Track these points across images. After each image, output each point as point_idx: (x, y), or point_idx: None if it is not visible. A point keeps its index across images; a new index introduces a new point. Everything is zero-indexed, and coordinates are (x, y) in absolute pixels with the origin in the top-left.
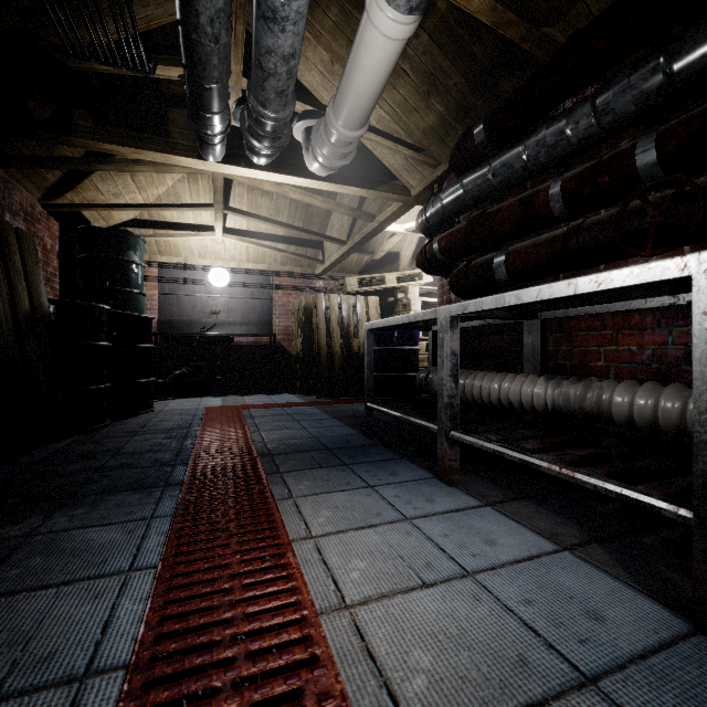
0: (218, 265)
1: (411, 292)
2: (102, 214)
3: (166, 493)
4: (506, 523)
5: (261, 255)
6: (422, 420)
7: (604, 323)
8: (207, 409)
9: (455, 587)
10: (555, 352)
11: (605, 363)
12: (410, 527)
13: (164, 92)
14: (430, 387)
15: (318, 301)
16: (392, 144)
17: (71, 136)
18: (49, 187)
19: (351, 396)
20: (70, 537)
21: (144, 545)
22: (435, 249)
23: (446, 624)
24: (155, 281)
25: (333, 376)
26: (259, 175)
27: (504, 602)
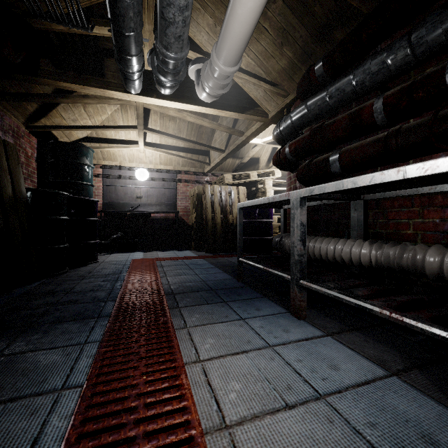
0: (141, 167)
1: (267, 183)
2: (65, 133)
3: (98, 323)
4: (344, 350)
5: (169, 160)
6: (278, 271)
7: (413, 202)
8: (133, 260)
9: (312, 409)
10: (374, 224)
11: (414, 232)
12: (272, 353)
13: (101, 47)
14: (282, 247)
15: (206, 189)
16: (256, 80)
17: (38, 77)
18: (29, 114)
19: (228, 252)
20: (24, 358)
21: (76, 366)
22: (287, 151)
23: (308, 447)
24: (100, 177)
25: (215, 239)
26: (165, 103)
27: (353, 425)
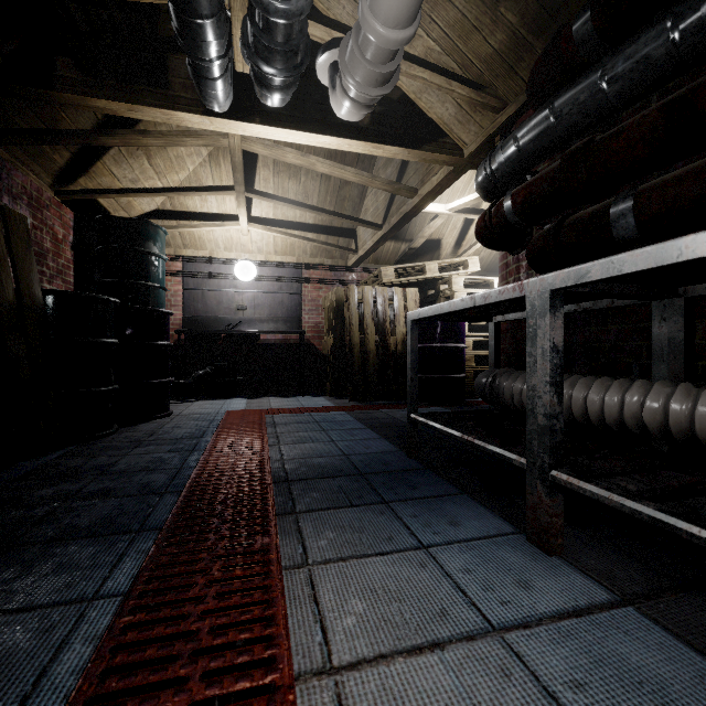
0: (244, 258)
1: (455, 282)
2: (121, 204)
3: (134, 545)
4: (683, 655)
5: (289, 246)
6: (495, 445)
7: None
8: (227, 413)
9: None
10: None
11: None
12: (504, 654)
13: (162, 34)
14: (497, 395)
15: (350, 293)
16: (444, 80)
17: (53, 90)
18: (58, 170)
19: (387, 399)
20: None
21: (51, 668)
22: (507, 208)
23: None
24: (179, 275)
25: (366, 377)
26: (277, 134)
27: None
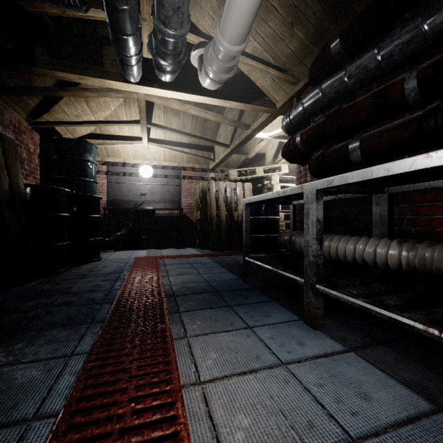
0: (145, 163)
1: (273, 179)
2: (69, 130)
3: (89, 329)
4: (373, 372)
5: (173, 156)
6: (289, 273)
7: None
8: (136, 258)
9: None
10: (399, 220)
11: None
12: (287, 374)
13: (99, 34)
14: (293, 246)
15: (211, 186)
16: (264, 66)
17: (34, 66)
18: (31, 110)
19: (233, 250)
20: None
21: (55, 386)
22: (298, 141)
23: None
24: (104, 174)
25: (220, 236)
26: (167, 94)
27: None
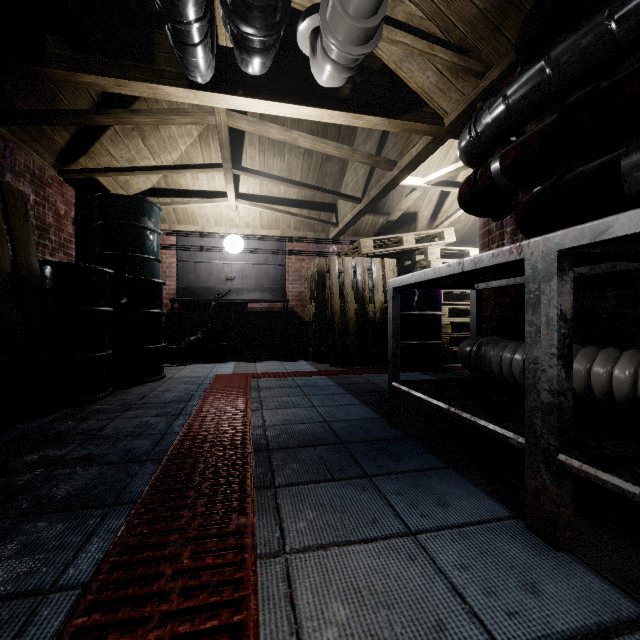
0: (233, 232)
1: (431, 253)
2: (120, 183)
3: (105, 522)
4: None
5: (274, 221)
6: (487, 420)
7: None
8: (215, 377)
9: None
10: None
11: None
12: None
13: (148, 10)
14: (483, 365)
15: (331, 264)
16: (426, 44)
17: (44, 66)
18: (60, 151)
19: (367, 364)
20: None
21: None
22: (494, 170)
23: None
24: (173, 249)
25: (346, 343)
26: (259, 107)
27: None
